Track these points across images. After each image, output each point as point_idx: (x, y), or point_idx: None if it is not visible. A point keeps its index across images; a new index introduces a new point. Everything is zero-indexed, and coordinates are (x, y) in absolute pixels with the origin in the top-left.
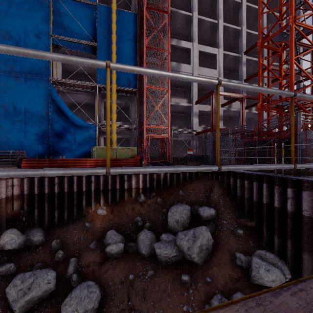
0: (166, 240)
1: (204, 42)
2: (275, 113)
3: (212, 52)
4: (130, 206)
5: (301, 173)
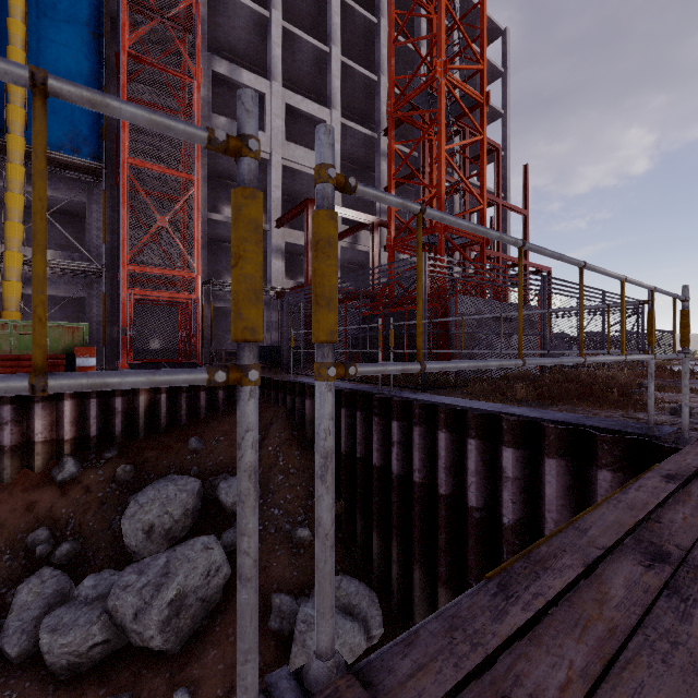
0: (87, 598)
1: (305, 90)
2: None
3: (316, 113)
4: (20, 498)
5: (429, 386)
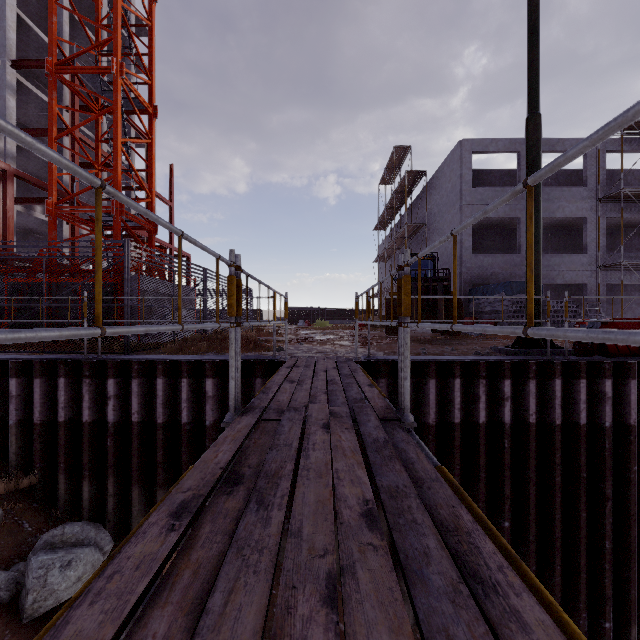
0: None
1: None
2: (88, 232)
3: None
4: None
5: (132, 349)
